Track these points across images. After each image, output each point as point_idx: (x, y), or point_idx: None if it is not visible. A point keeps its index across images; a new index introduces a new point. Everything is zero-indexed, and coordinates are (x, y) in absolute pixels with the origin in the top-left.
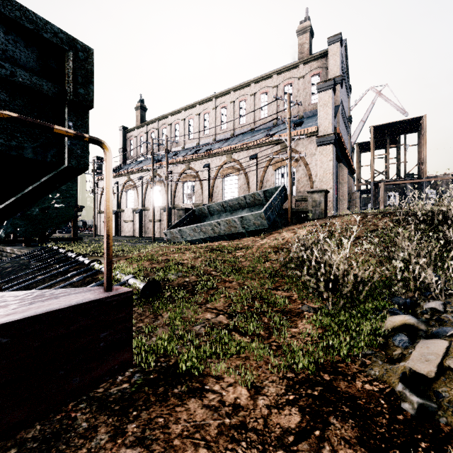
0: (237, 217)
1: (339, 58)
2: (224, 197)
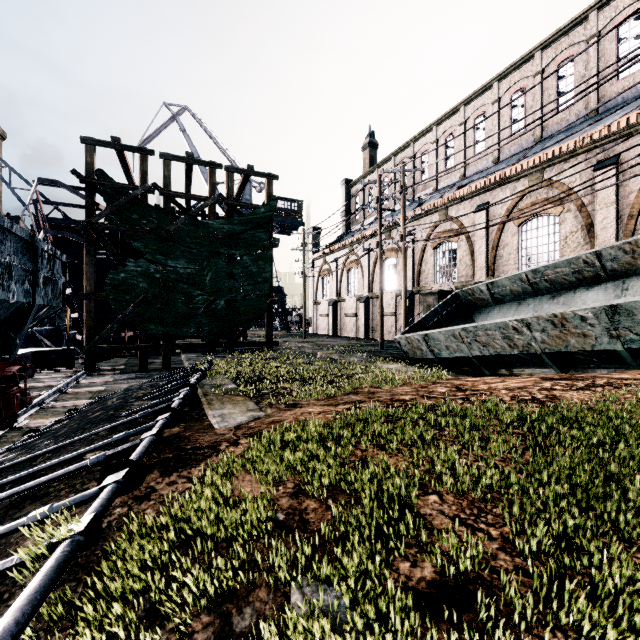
0: (593, 308)
1: None
2: (521, 264)
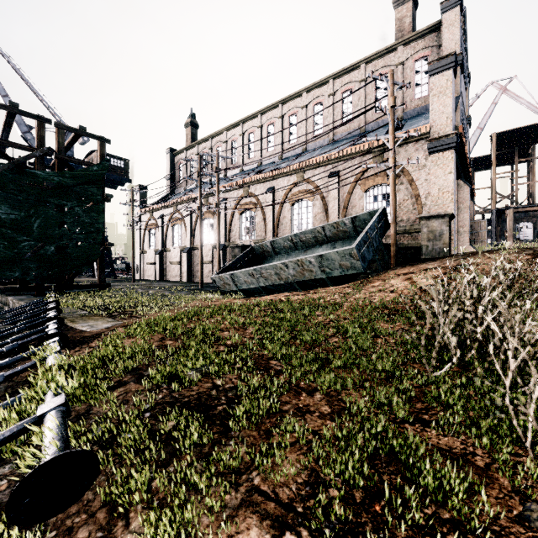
0: (314, 256)
1: (458, 29)
2: (293, 230)
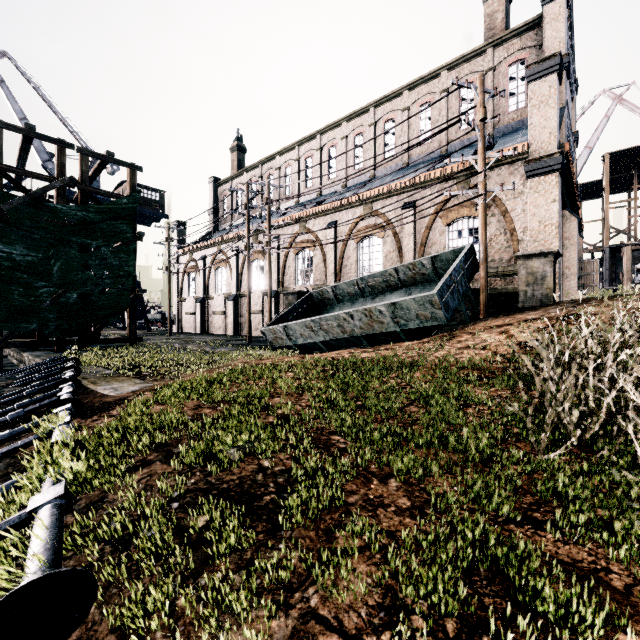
0: (385, 304)
1: (563, 24)
2: (359, 273)
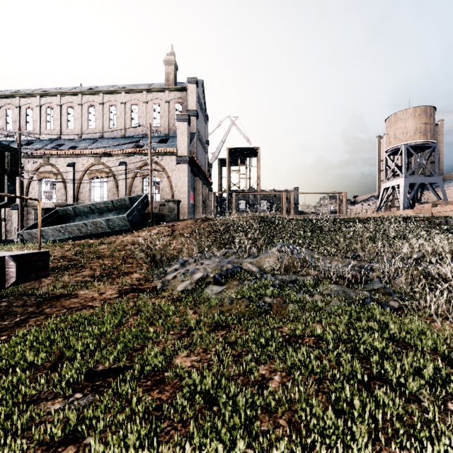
0: (104, 219)
1: (195, 96)
2: (91, 198)
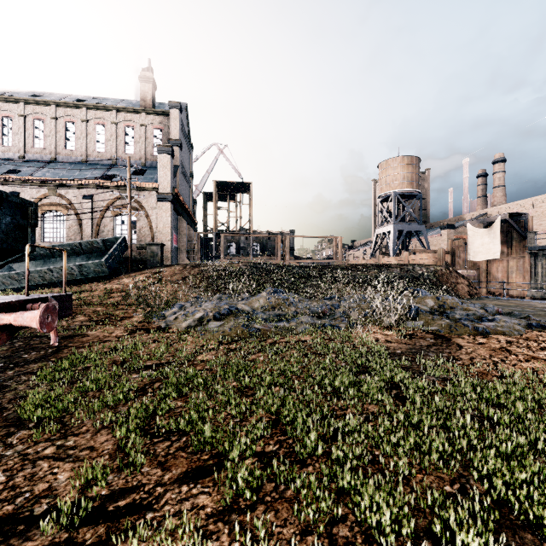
0: (75, 265)
1: (179, 124)
2: (44, 237)
